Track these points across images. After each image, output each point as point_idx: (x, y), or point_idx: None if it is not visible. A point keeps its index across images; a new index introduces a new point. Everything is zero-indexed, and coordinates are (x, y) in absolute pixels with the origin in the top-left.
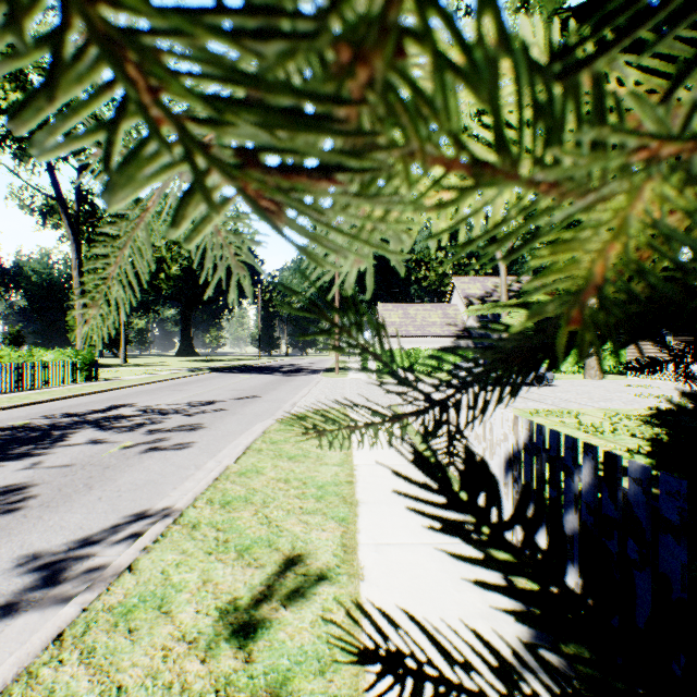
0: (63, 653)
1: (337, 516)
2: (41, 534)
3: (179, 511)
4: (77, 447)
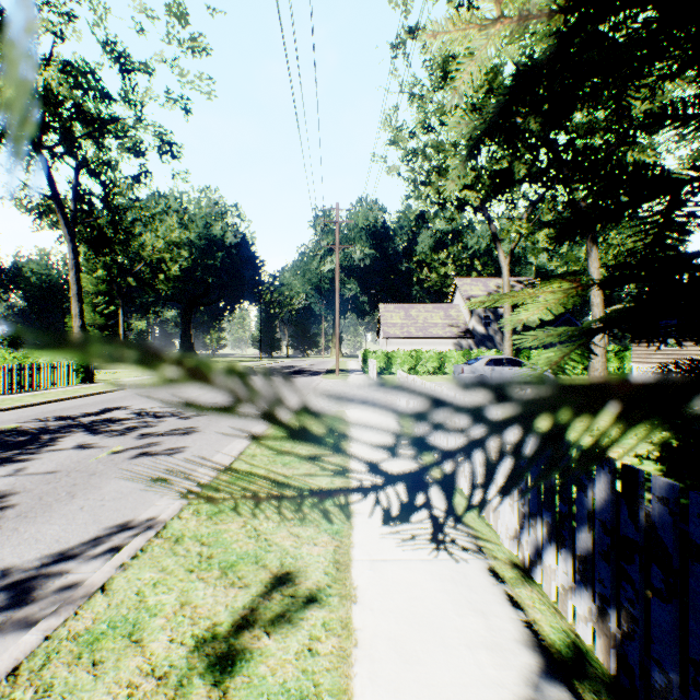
0: (16, 692)
1: (330, 529)
2: (14, 548)
3: (162, 522)
4: (65, 452)
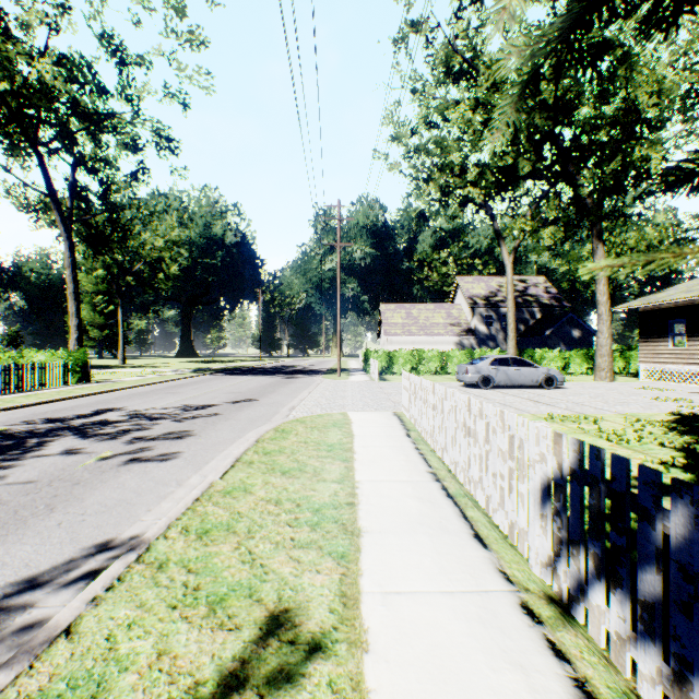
0: None
1: (335, 551)
2: None
3: (146, 543)
4: (50, 458)
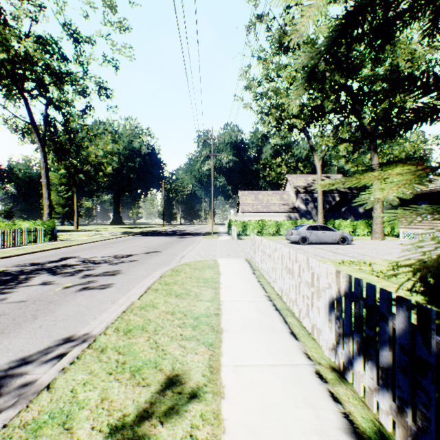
0: None
1: (206, 342)
2: None
3: (93, 337)
4: (34, 287)
